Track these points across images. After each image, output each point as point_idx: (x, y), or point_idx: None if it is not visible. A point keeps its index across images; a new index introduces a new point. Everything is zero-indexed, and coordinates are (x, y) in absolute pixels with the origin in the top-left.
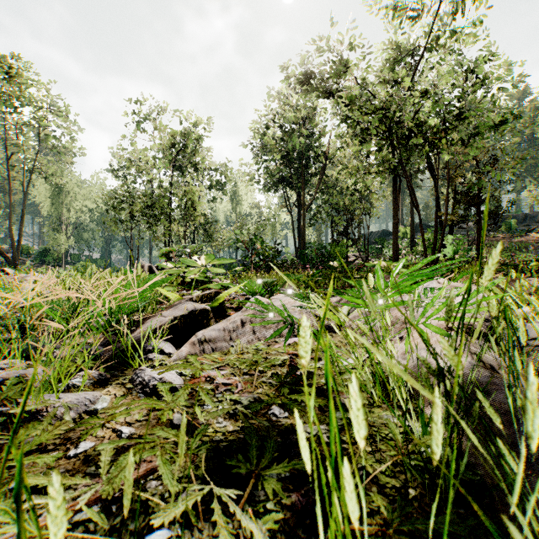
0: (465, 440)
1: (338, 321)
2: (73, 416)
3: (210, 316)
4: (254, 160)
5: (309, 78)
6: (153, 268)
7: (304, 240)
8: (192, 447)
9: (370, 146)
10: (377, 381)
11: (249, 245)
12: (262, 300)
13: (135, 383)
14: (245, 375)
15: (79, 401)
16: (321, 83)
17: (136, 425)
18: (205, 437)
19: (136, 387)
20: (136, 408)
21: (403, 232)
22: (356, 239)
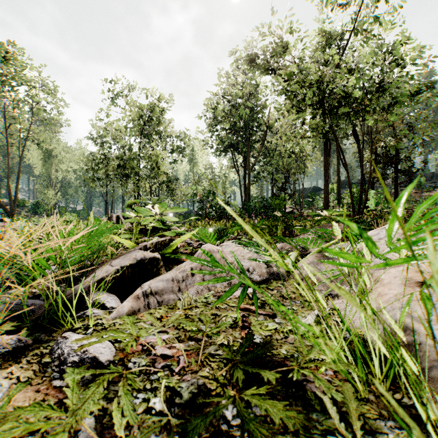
0: None
1: (286, 268)
2: None
3: (161, 264)
4: (208, 129)
5: (253, 59)
6: (120, 217)
7: (249, 194)
8: None
9: (305, 115)
10: (359, 362)
11: (203, 198)
12: (212, 247)
13: (53, 356)
14: (190, 340)
15: None
16: (263, 63)
17: None
18: None
19: (52, 363)
20: (5, 436)
21: (331, 188)
22: (292, 194)
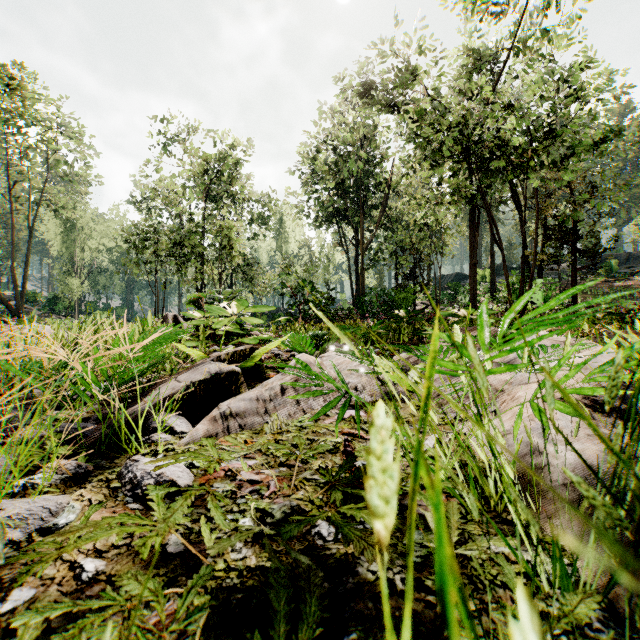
0: (624, 591)
1: (407, 386)
2: (19, 538)
3: (241, 380)
4: (303, 189)
5: (369, 90)
6: (179, 318)
7: (363, 285)
8: (177, 617)
9: (442, 171)
10: (472, 482)
11: (297, 290)
12: (309, 359)
13: (123, 481)
14: (282, 466)
15: (32, 512)
16: (383, 96)
17: (110, 555)
18: (210, 580)
19: (123, 487)
20: (103, 535)
21: (482, 276)
22: (425, 284)
